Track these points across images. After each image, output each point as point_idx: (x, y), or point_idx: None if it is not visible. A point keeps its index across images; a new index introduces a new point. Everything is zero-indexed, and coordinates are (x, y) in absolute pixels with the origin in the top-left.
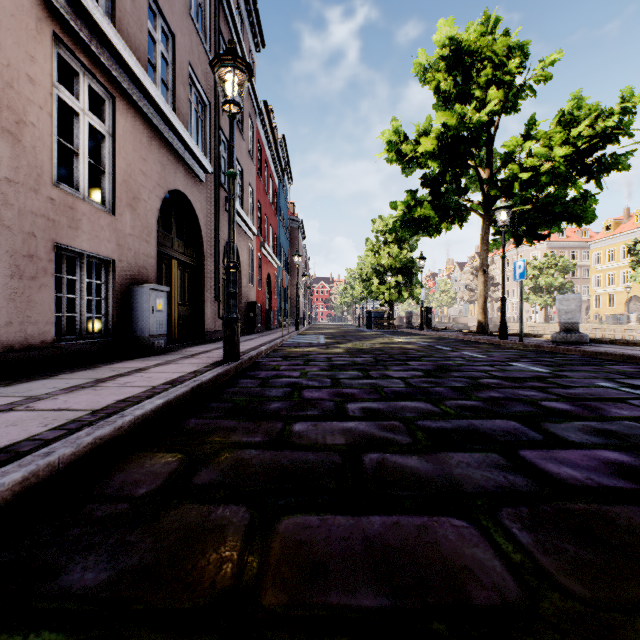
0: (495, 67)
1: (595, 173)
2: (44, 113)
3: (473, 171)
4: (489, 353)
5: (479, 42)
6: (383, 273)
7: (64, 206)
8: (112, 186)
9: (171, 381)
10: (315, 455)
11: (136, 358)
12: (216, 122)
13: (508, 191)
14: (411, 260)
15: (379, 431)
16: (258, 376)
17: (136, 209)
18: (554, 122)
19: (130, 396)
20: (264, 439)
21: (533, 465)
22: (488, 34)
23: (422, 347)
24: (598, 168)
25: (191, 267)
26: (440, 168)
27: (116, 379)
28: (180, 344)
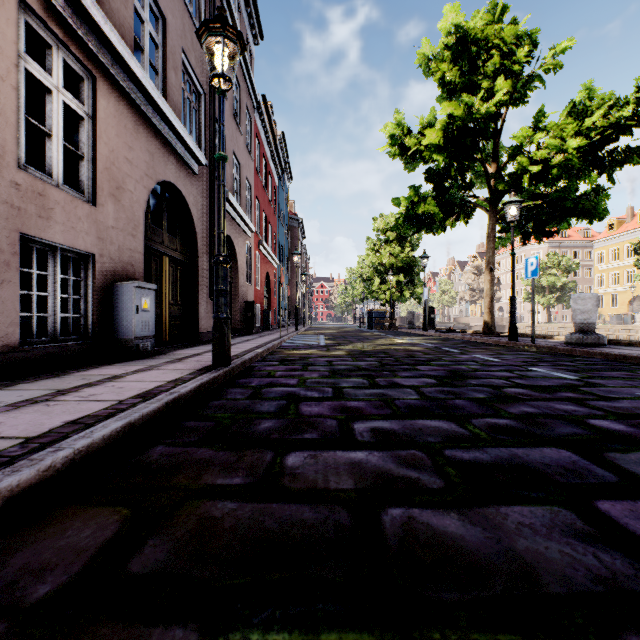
0: (503, 56)
1: (607, 167)
2: (7, 85)
3: (478, 166)
4: (502, 356)
5: (486, 30)
6: (384, 272)
7: (32, 192)
8: (92, 173)
9: (144, 393)
10: (313, 511)
11: (117, 363)
12: (211, 112)
13: (516, 186)
14: (413, 259)
15: (397, 467)
16: (250, 384)
17: (120, 200)
18: (564, 114)
19: (85, 415)
20: (246, 481)
21: (627, 531)
22: (495, 23)
23: (428, 349)
24: (610, 162)
25: (184, 264)
26: (446, 161)
27: (81, 390)
28: (171, 346)
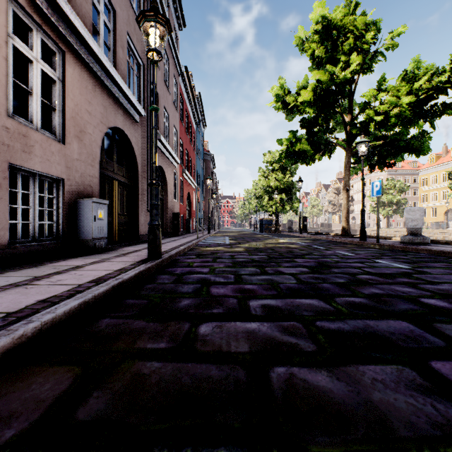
0: (356, 38)
1: (430, 117)
2: None
3: (338, 117)
4: (355, 251)
5: (344, 20)
6: (271, 192)
7: (18, 134)
8: (62, 121)
9: (97, 279)
10: (218, 369)
11: (79, 256)
12: (148, 78)
13: (365, 130)
14: (291, 183)
15: (281, 334)
16: (174, 272)
17: (82, 140)
18: (399, 79)
19: (53, 295)
20: (168, 345)
21: None
22: (350, 15)
23: (303, 246)
24: (432, 113)
25: (129, 186)
26: (315, 113)
27: (51, 277)
28: (119, 244)
